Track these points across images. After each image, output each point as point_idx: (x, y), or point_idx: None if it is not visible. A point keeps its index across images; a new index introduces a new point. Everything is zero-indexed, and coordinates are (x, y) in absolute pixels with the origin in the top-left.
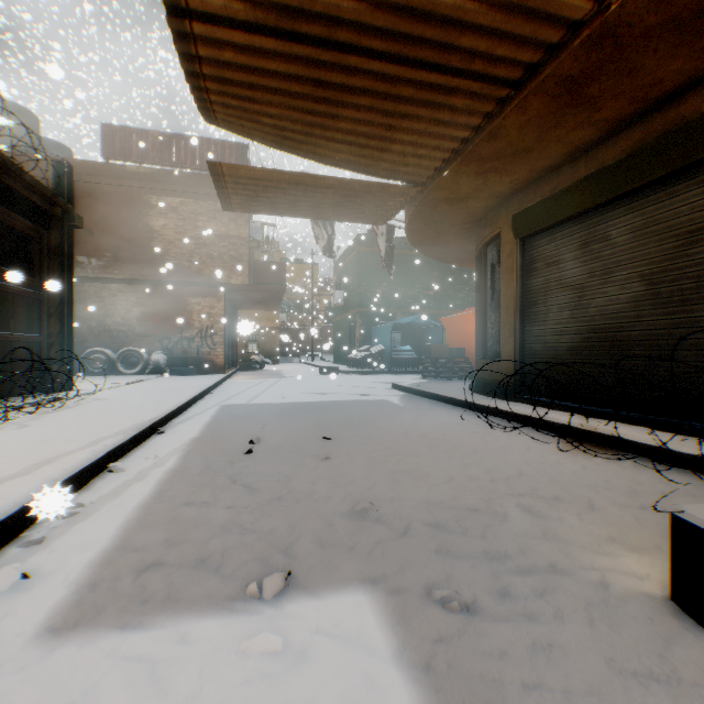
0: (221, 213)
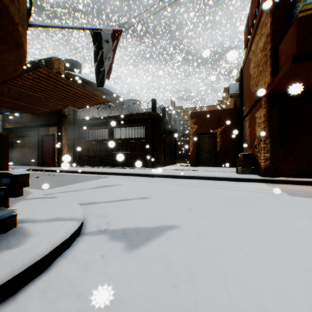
0: (262, 28)
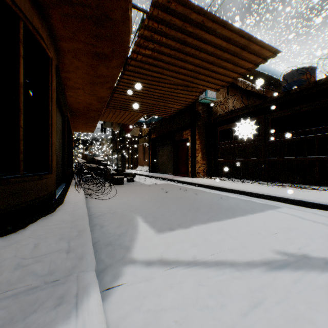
0: None
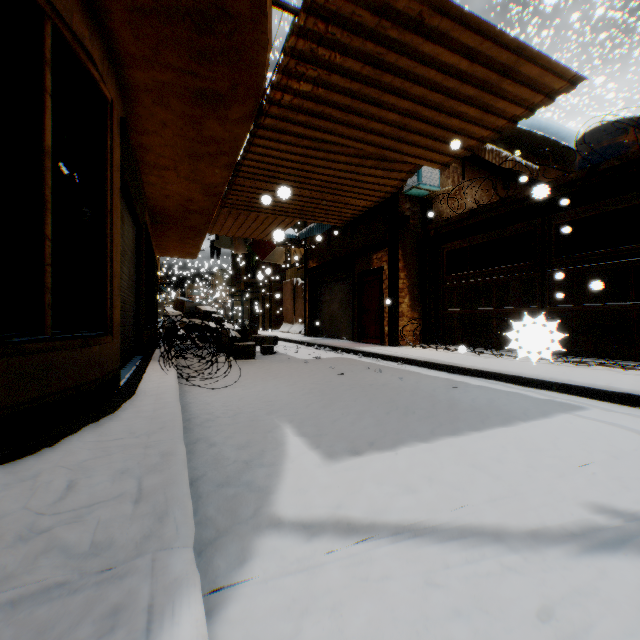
0: None
